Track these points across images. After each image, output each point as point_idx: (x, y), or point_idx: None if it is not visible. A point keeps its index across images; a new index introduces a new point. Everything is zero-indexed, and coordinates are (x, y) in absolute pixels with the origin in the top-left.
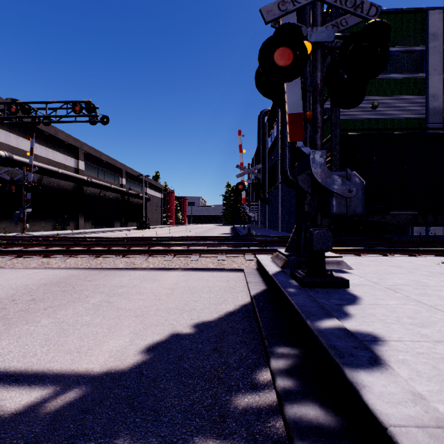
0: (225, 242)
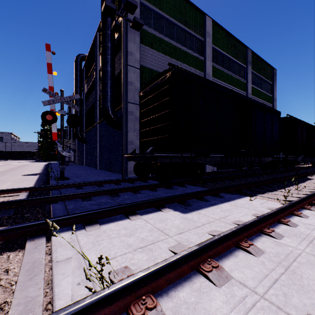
0: None
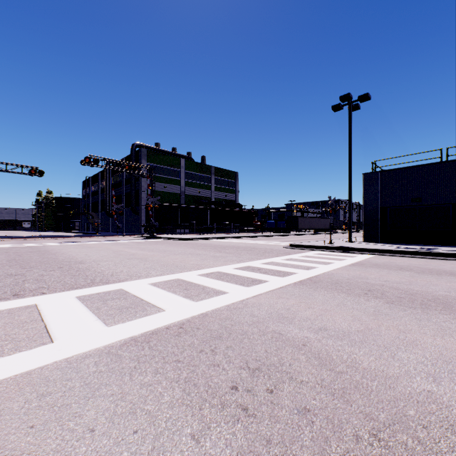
0: (125, 234)
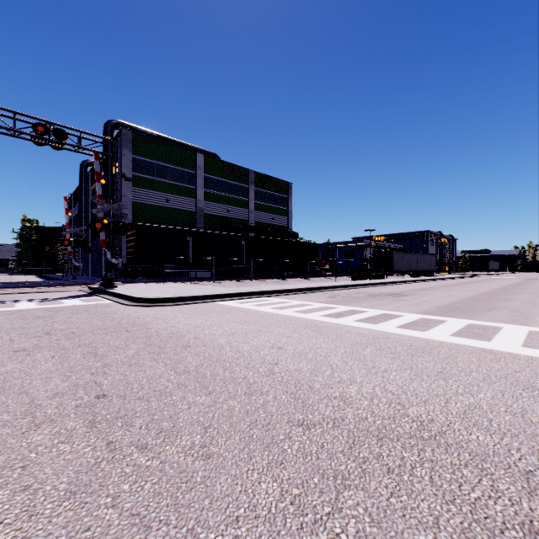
0: (64, 282)
